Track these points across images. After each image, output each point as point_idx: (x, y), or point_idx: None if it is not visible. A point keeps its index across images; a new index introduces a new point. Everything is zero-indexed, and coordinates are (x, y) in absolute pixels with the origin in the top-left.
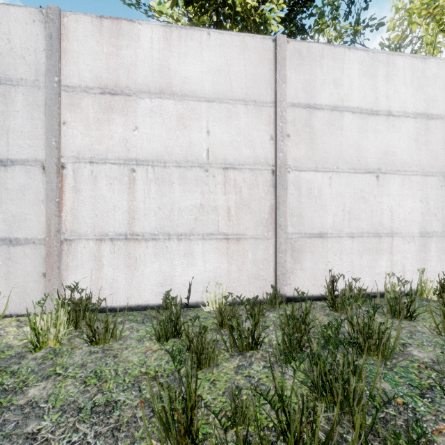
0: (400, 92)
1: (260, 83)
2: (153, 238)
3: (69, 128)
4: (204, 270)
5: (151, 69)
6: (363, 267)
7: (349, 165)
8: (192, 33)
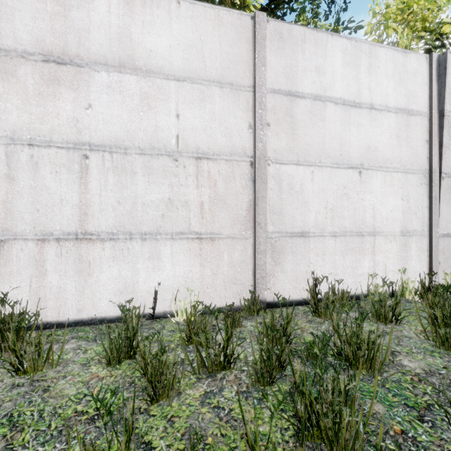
0: (382, 85)
1: (237, 64)
2: (111, 237)
3: (1, 102)
4: (173, 275)
5: (109, 37)
6: (346, 268)
7: (332, 159)
8: None
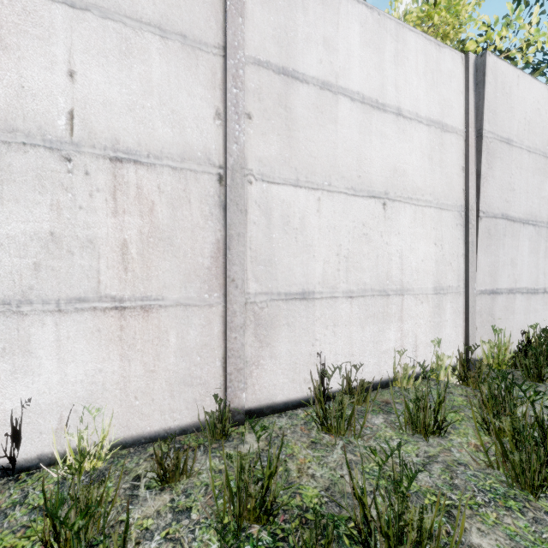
0: (412, 84)
1: (194, 4)
2: None
3: None
4: (61, 381)
5: None
6: (365, 343)
7: (346, 182)
8: None
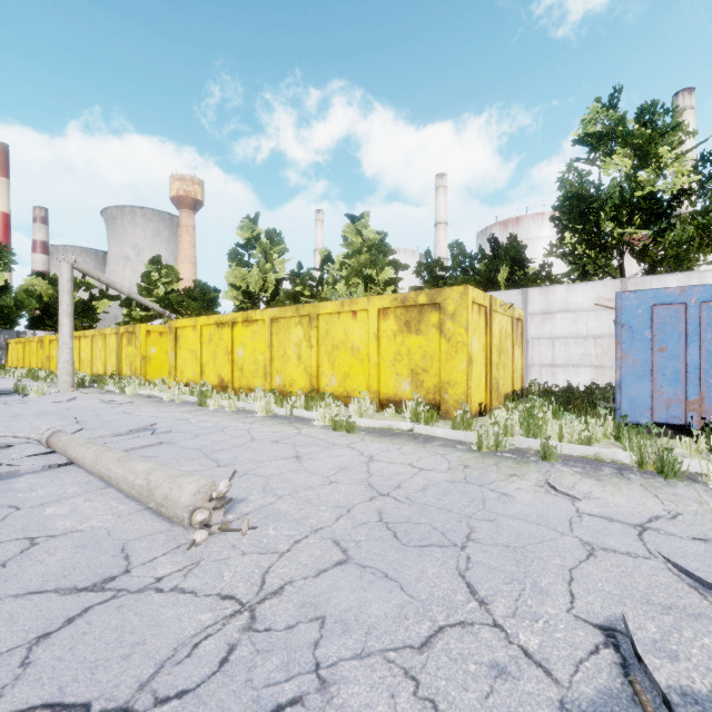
0: None
1: None
2: (562, 366)
3: (530, 328)
4: (585, 380)
5: (561, 302)
6: None
7: None
8: (579, 285)
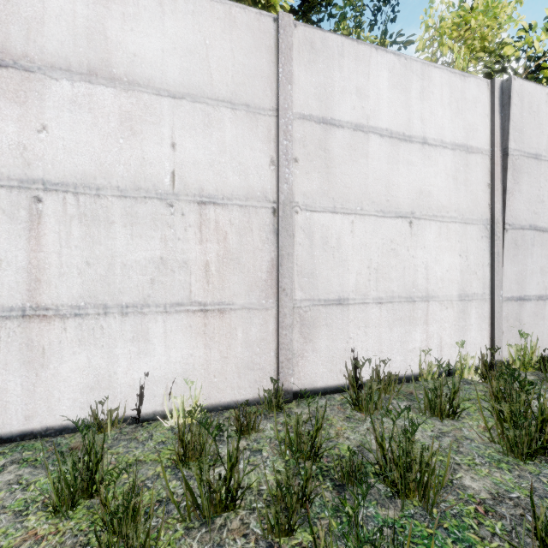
0: (437, 114)
1: (255, 80)
2: (76, 313)
3: None
4: (167, 361)
5: (73, 32)
6: (393, 343)
7: (376, 206)
8: None
